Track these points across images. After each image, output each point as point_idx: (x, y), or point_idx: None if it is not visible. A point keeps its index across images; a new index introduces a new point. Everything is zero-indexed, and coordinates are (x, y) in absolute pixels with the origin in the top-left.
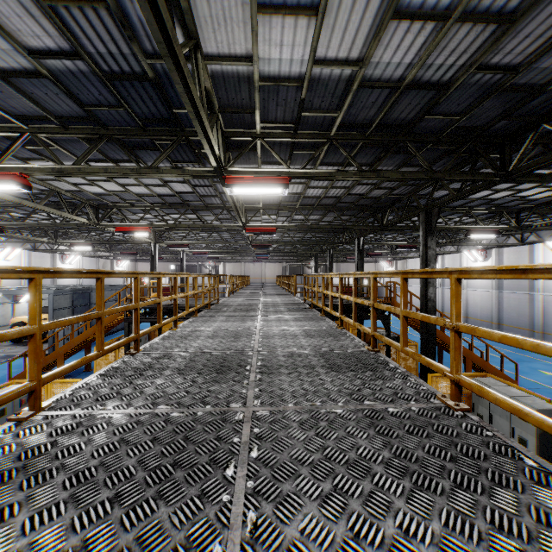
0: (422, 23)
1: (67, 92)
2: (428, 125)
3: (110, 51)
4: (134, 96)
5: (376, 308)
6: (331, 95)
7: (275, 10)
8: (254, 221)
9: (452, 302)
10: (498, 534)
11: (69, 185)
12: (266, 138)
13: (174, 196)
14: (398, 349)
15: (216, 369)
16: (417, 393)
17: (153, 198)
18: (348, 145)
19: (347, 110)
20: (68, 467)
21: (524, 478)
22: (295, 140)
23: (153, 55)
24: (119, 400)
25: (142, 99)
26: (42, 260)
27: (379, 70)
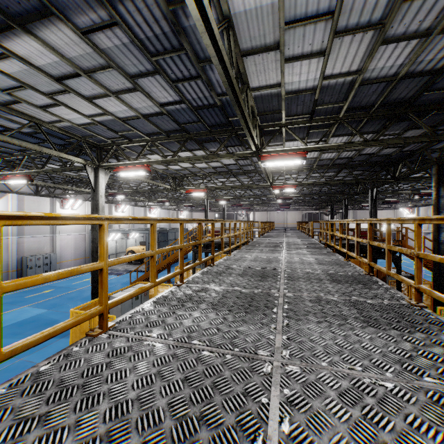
0: (407, 41)
1: (173, 119)
2: (428, 98)
3: (199, 96)
4: (208, 115)
5: (371, 245)
6: (338, 93)
7: (296, 59)
8: (279, 180)
9: (414, 239)
10: (406, 342)
11: (162, 166)
12: (289, 126)
13: (223, 167)
14: (384, 272)
15: (260, 276)
16: (391, 297)
17: (209, 170)
18: (355, 121)
19: (351, 100)
20: (206, 301)
21: (439, 332)
22: (311, 124)
23: (221, 94)
24: (215, 283)
25: (212, 116)
26: (139, 211)
27: (376, 72)
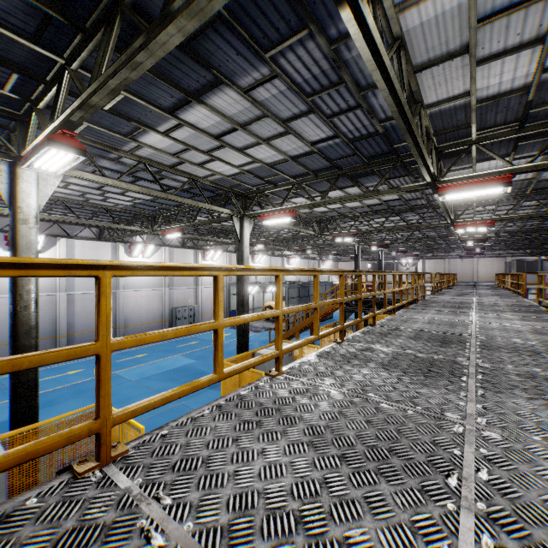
0: None
1: (324, 157)
2: None
3: (356, 127)
4: (366, 146)
5: None
6: None
7: (494, 58)
8: (464, 214)
9: None
10: None
11: (306, 209)
12: (483, 142)
13: (381, 204)
14: None
15: (439, 341)
16: None
17: (363, 209)
18: None
19: None
20: (374, 360)
21: None
22: (520, 134)
23: (384, 120)
24: (380, 344)
25: (371, 146)
26: (276, 262)
27: None
